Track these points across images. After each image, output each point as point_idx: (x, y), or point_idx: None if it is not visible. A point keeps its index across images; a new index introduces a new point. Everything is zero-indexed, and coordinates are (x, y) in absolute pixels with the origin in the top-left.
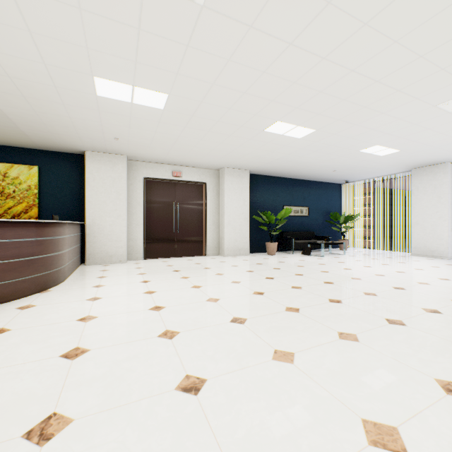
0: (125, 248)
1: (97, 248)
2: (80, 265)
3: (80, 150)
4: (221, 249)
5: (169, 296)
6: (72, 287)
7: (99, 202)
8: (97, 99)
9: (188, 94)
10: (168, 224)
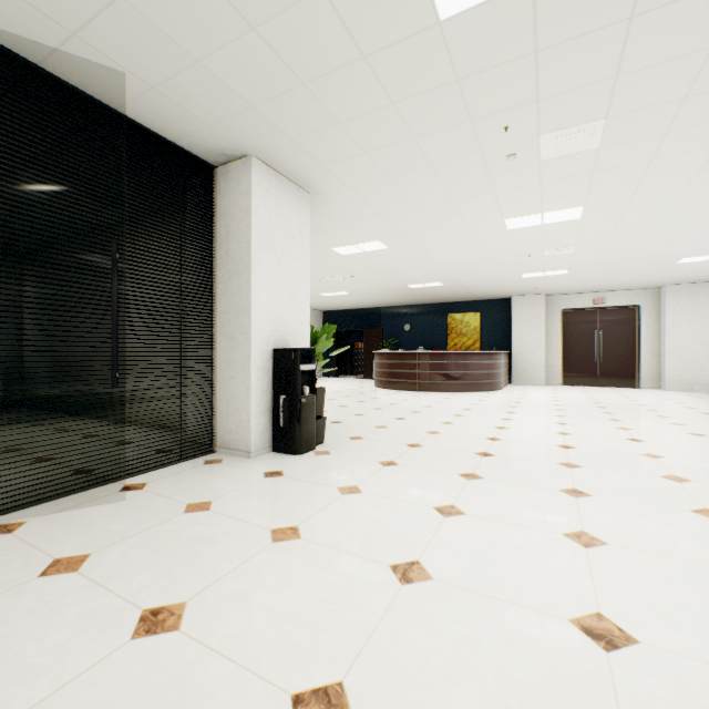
0: (543, 373)
1: (520, 372)
2: (507, 385)
3: (507, 297)
4: (661, 382)
5: (567, 399)
6: (507, 391)
7: (521, 335)
8: (522, 279)
9: (581, 267)
10: (588, 352)
